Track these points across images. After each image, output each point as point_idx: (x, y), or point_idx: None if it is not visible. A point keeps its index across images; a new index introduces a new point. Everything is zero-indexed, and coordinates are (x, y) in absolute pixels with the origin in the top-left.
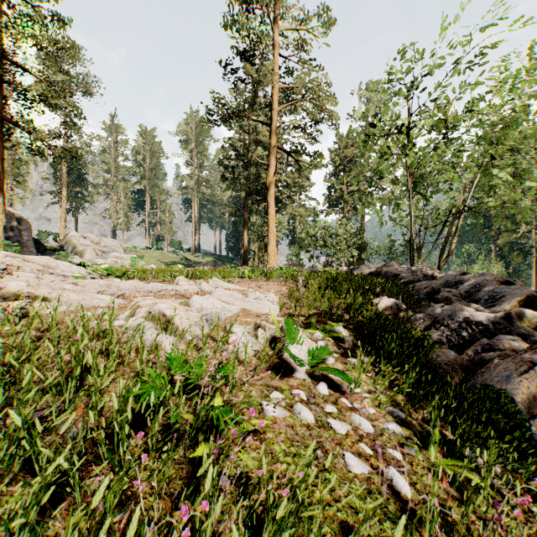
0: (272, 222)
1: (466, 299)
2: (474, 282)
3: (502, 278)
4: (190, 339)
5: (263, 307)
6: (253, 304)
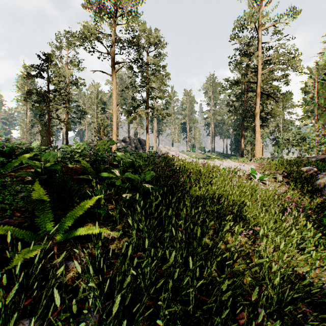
0: (257, 134)
1: None
2: None
3: None
4: None
5: (247, 168)
6: (243, 167)
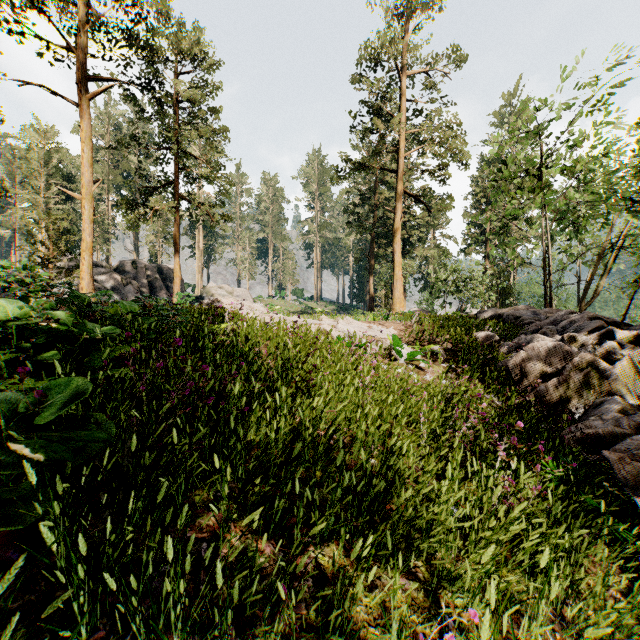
0: (397, 269)
1: (559, 334)
2: (572, 319)
3: (592, 315)
4: None
5: (383, 334)
6: (376, 332)
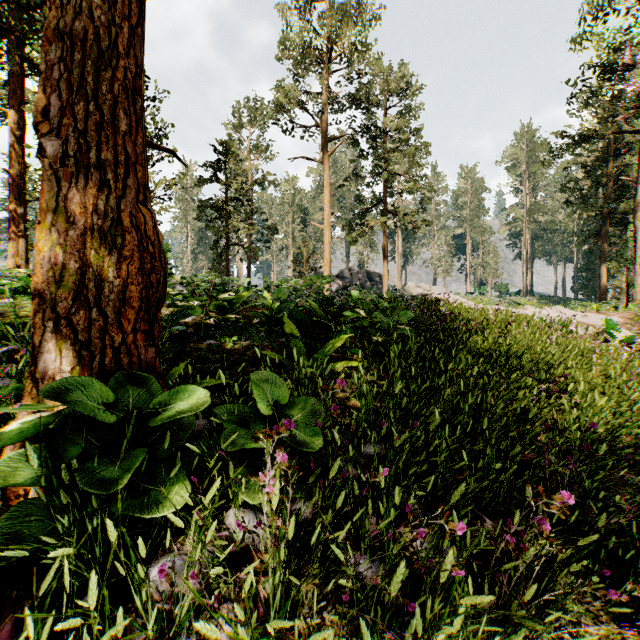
0: None
1: None
2: None
3: None
4: None
5: (599, 321)
6: (590, 319)
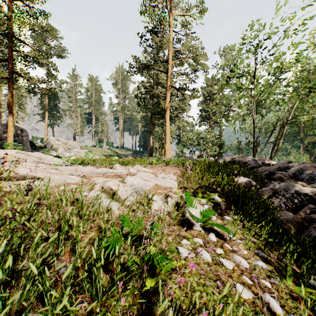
0: (168, 131)
1: (293, 179)
2: (297, 167)
3: None
4: (128, 204)
5: (168, 183)
6: (162, 181)
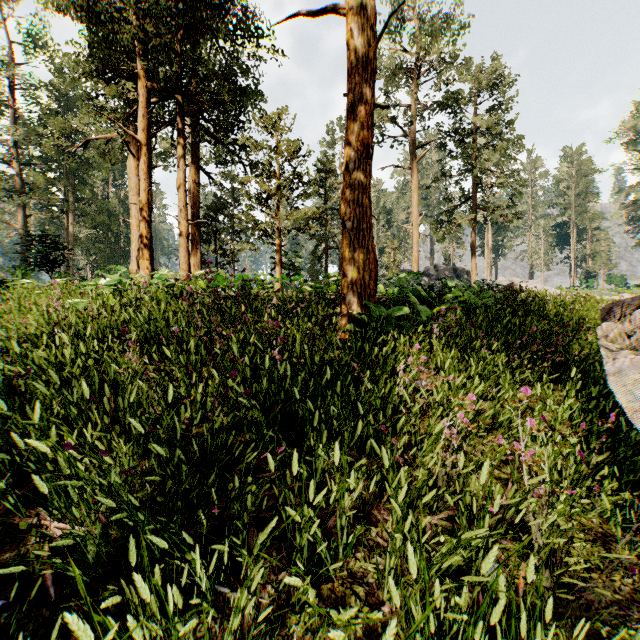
0: None
1: None
2: None
3: None
4: None
5: None
6: None
